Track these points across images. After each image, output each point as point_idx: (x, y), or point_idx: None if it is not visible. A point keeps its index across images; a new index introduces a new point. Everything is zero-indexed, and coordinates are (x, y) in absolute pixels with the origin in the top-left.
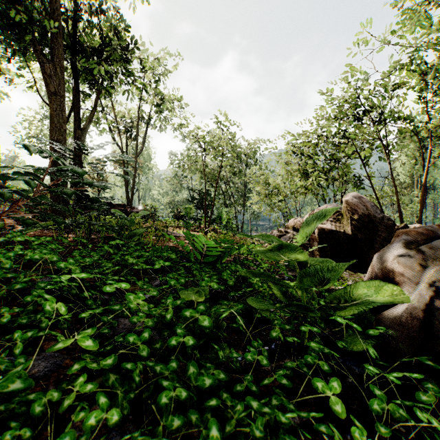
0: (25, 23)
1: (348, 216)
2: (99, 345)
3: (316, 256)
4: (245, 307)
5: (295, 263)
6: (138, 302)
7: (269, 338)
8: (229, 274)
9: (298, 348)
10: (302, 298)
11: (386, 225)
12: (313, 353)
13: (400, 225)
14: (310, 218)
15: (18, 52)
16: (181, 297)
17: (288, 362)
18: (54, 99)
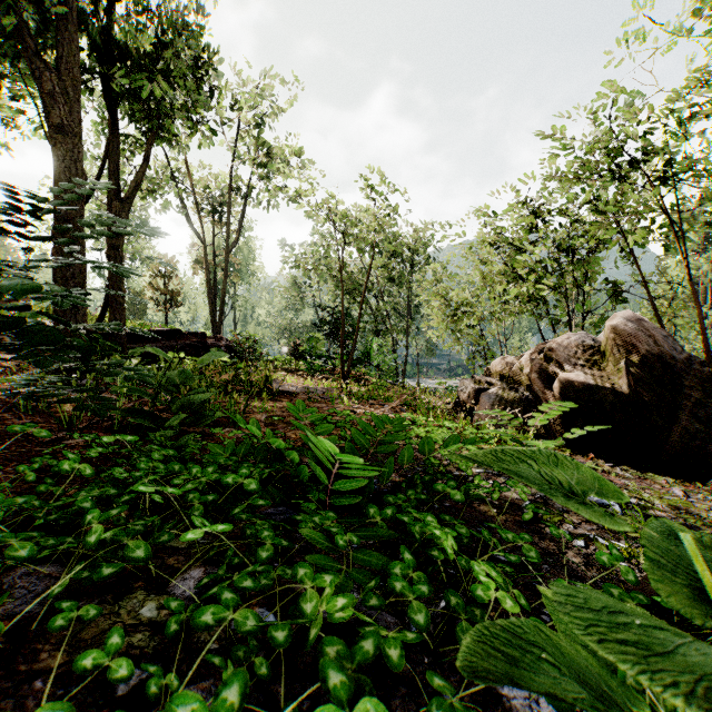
0: None
1: (616, 356)
2: None
3: (555, 433)
4: None
5: None
6: None
7: None
8: (411, 566)
9: None
10: None
11: (698, 374)
12: None
13: None
14: None
15: None
16: None
17: None
18: (61, 139)
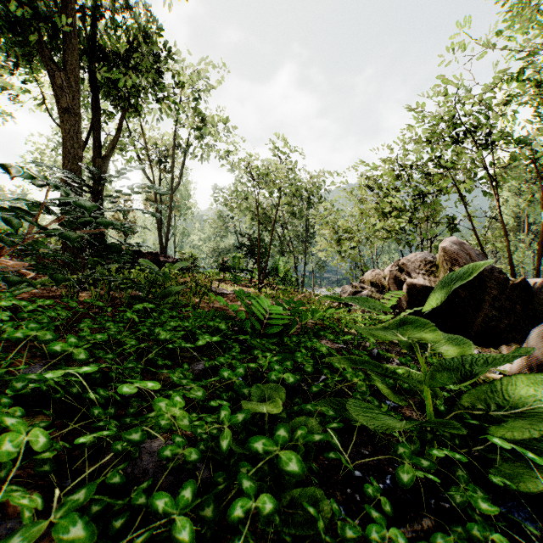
0: (28, 18)
1: (445, 267)
2: (107, 494)
3: None
4: (339, 414)
5: (413, 344)
6: (173, 412)
7: (376, 462)
8: (305, 355)
9: (425, 481)
10: (425, 399)
11: (497, 279)
12: (477, 515)
13: (516, 280)
14: (443, 277)
15: (21, 58)
16: (243, 407)
17: (437, 535)
18: (67, 117)
